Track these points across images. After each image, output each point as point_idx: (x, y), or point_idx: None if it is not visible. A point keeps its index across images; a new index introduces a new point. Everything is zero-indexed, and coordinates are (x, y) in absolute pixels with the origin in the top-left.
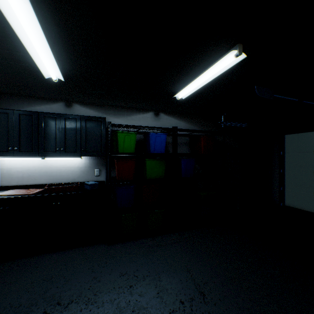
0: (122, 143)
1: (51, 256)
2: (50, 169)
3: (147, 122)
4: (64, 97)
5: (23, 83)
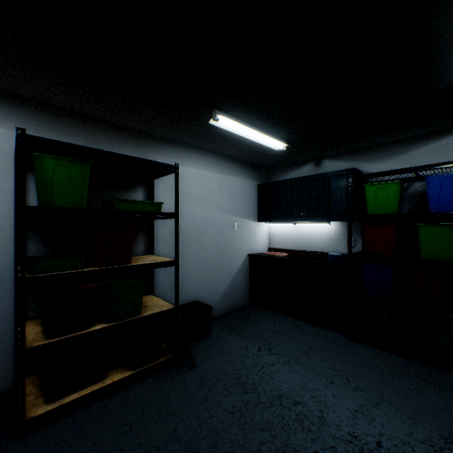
0: (371, 201)
1: (290, 319)
2: (300, 235)
3: (448, 153)
4: (311, 157)
5: (273, 158)
